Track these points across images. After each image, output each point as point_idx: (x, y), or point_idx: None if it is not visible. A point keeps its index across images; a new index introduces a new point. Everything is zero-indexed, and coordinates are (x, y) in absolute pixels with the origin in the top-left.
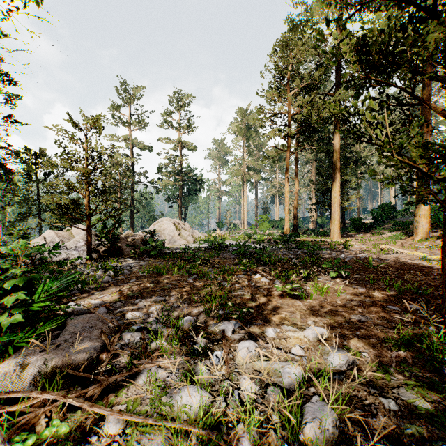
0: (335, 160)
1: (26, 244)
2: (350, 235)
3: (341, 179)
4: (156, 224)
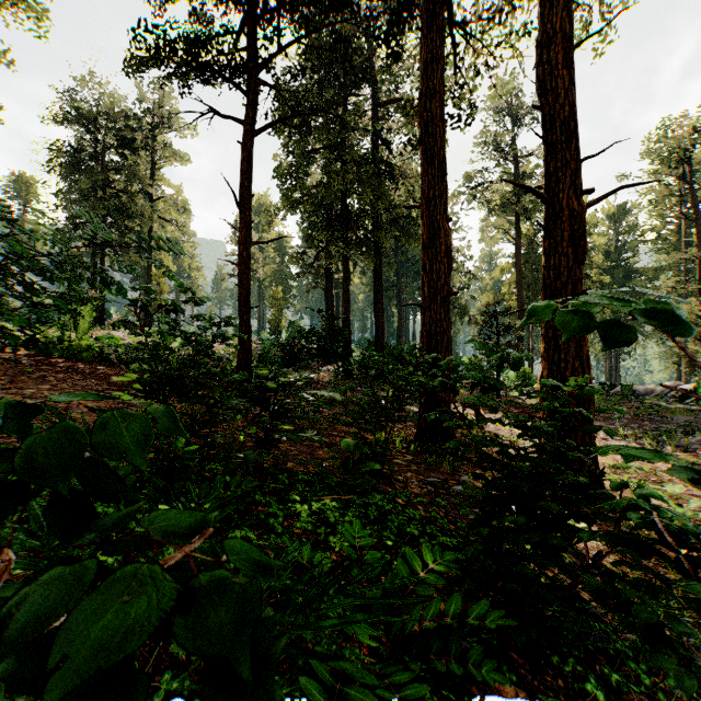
0: None
1: (696, 389)
2: None
3: None
4: None
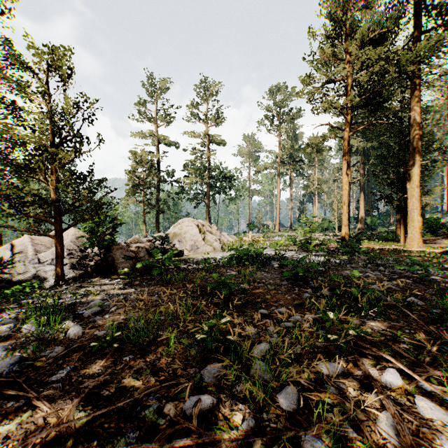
0: (414, 138)
1: None
2: (426, 240)
3: (420, 165)
4: (176, 225)
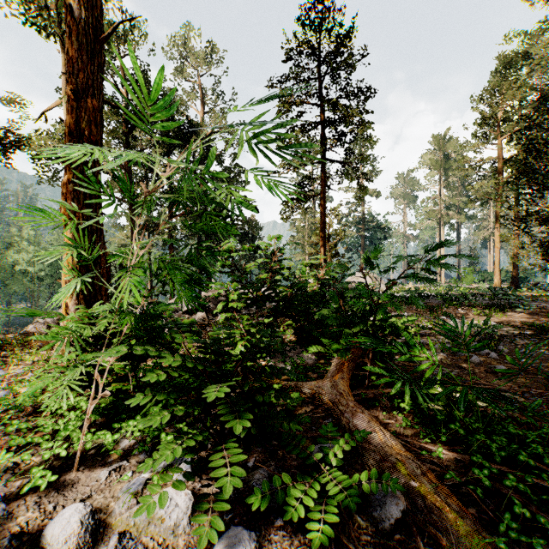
0: None
1: None
2: None
3: None
4: (353, 276)
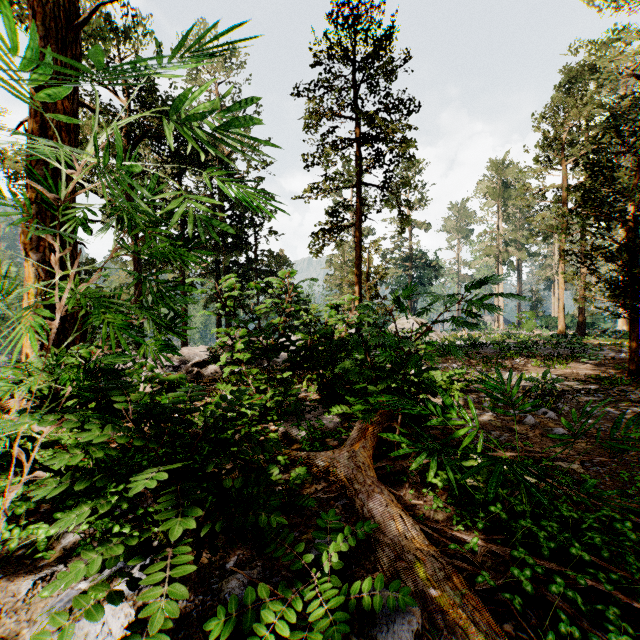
0: None
1: None
2: None
3: None
4: (397, 321)
